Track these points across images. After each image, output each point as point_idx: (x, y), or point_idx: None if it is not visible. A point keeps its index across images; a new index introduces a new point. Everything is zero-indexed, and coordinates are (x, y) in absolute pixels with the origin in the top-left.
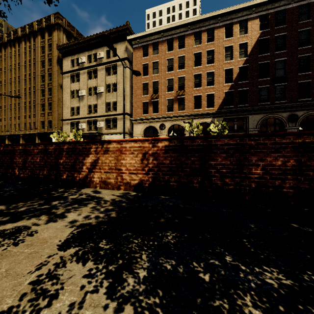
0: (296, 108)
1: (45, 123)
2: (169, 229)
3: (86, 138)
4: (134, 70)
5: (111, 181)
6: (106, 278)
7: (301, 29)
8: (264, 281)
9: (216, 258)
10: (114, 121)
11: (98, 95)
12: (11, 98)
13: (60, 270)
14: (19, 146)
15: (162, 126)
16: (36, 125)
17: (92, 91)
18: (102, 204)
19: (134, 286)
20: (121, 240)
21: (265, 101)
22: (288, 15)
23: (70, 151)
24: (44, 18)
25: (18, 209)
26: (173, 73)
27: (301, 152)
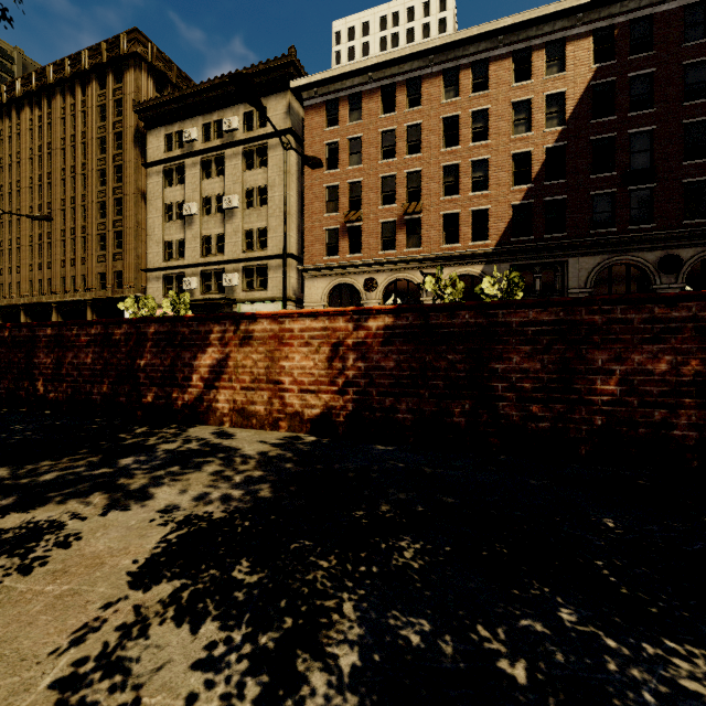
0: (677, 241)
1: (107, 277)
2: (404, 532)
3: (199, 311)
4: (307, 157)
5: (258, 410)
6: (252, 672)
7: (690, 60)
8: (678, 687)
9: (536, 615)
10: (261, 272)
11: (226, 215)
12: (32, 223)
13: (132, 645)
14: (46, 328)
15: (369, 283)
16: (88, 282)
17: (212, 204)
18: (237, 465)
19: (329, 699)
20: (288, 561)
21: (605, 226)
22: (660, 28)
23: (162, 340)
24: (106, 43)
25: (38, 477)
26: (396, 163)
27: None
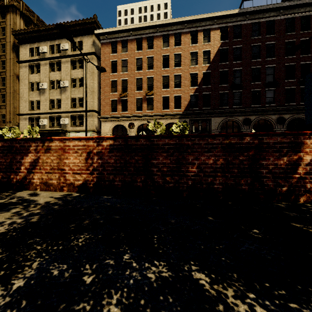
0: (249, 113)
1: None
2: (86, 231)
3: (48, 135)
4: (98, 66)
5: (53, 182)
6: None
7: (253, 44)
8: (145, 276)
9: (114, 258)
10: (80, 118)
11: (62, 90)
12: None
13: None
14: None
15: (131, 125)
16: None
17: (55, 84)
18: (30, 208)
19: None
20: (22, 248)
21: (225, 105)
22: (244, 30)
23: (5, 150)
24: None
25: None
26: (143, 72)
27: (228, 152)
